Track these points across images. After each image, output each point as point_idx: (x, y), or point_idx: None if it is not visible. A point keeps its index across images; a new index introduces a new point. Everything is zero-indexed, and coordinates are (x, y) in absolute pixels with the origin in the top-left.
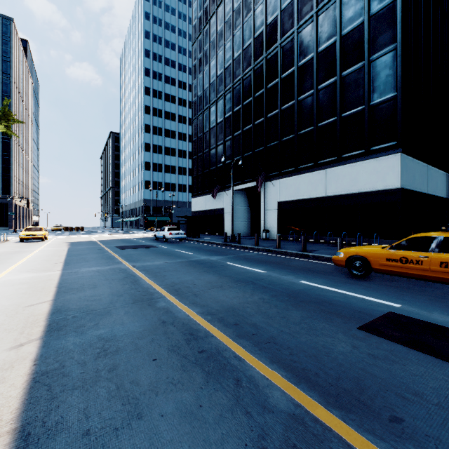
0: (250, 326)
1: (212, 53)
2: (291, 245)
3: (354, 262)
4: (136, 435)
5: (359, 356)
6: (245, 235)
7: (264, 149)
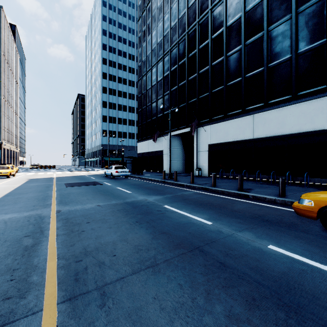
0: None
1: (154, 25)
2: (224, 183)
3: None
4: None
5: None
6: (180, 172)
7: (196, 100)
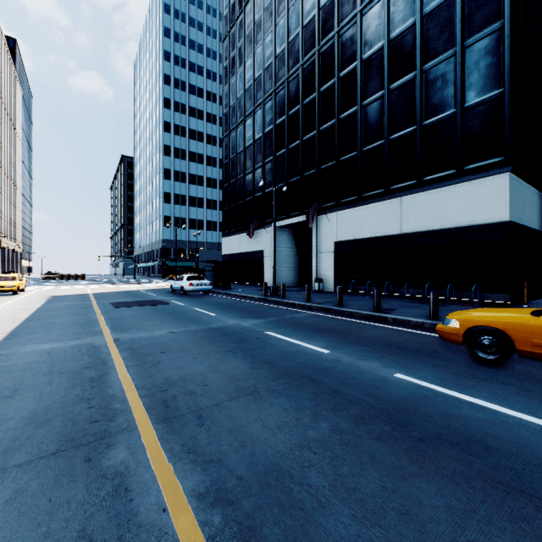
0: None
1: (248, 50)
2: (356, 301)
3: (480, 336)
4: None
5: None
6: (291, 285)
7: (316, 172)
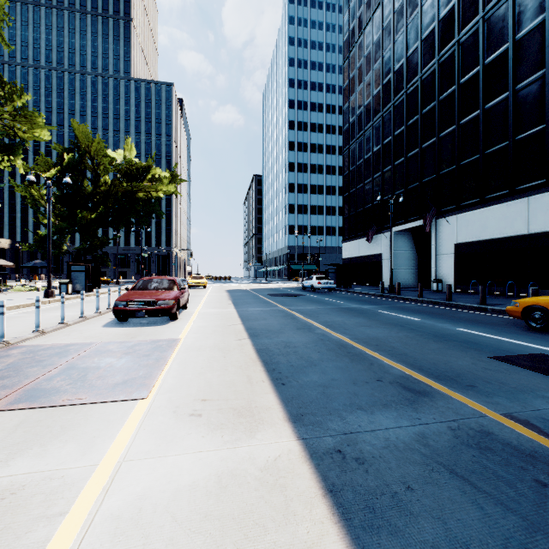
0: (388, 347)
1: (367, 69)
2: (469, 298)
3: (532, 312)
4: (315, 369)
5: (473, 367)
6: (410, 286)
7: (435, 177)
